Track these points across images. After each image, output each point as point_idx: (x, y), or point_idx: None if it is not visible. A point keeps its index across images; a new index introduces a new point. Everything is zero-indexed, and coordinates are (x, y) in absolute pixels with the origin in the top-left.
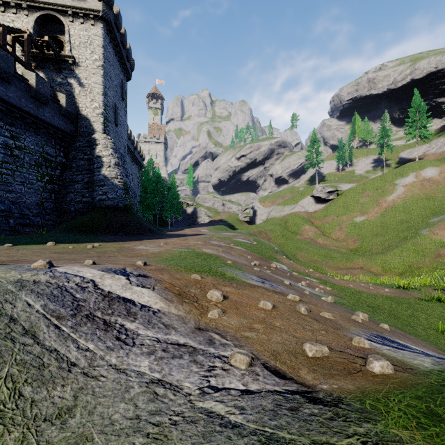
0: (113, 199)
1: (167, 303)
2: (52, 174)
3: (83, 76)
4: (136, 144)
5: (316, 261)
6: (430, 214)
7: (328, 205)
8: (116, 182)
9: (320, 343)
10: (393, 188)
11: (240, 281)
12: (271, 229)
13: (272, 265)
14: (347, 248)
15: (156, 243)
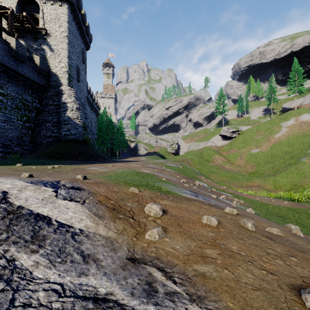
0: (75, 134)
1: (96, 220)
2: (29, 115)
3: (53, 43)
4: (94, 97)
5: (225, 181)
6: (307, 147)
7: (232, 141)
8: (77, 122)
9: None
10: (279, 129)
11: (176, 195)
12: (191, 158)
13: (195, 183)
14: (246, 172)
15: (105, 165)
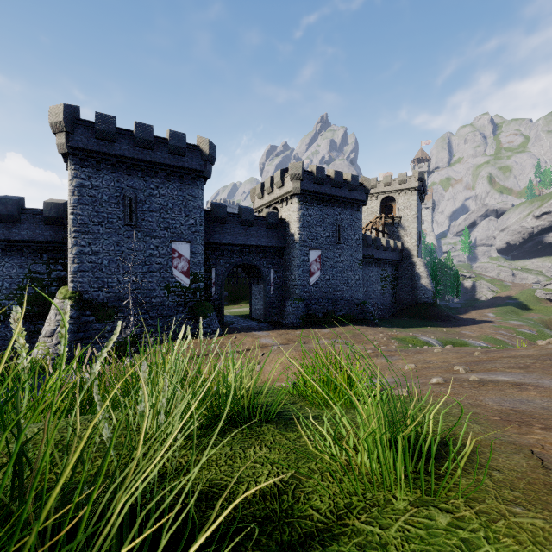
0: (428, 298)
1: None
2: (394, 284)
3: (406, 225)
4: None
5: None
6: None
7: None
8: (429, 287)
9: None
10: None
11: None
12: None
13: None
14: None
15: (467, 329)
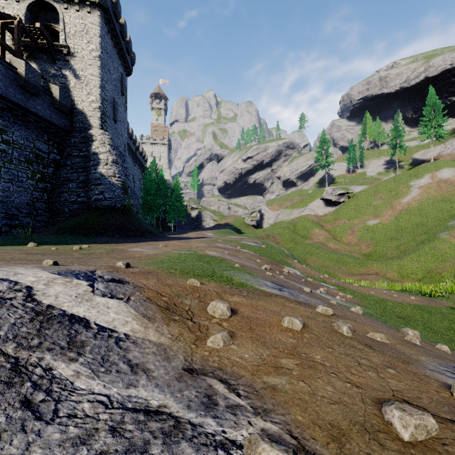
0: (110, 199)
1: (145, 323)
2: (44, 171)
3: (79, 67)
4: (138, 144)
5: (328, 267)
6: (447, 217)
7: (339, 208)
8: (114, 181)
9: (402, 399)
10: (407, 190)
11: (252, 289)
12: (279, 232)
13: (284, 269)
14: (360, 253)
15: (154, 245)
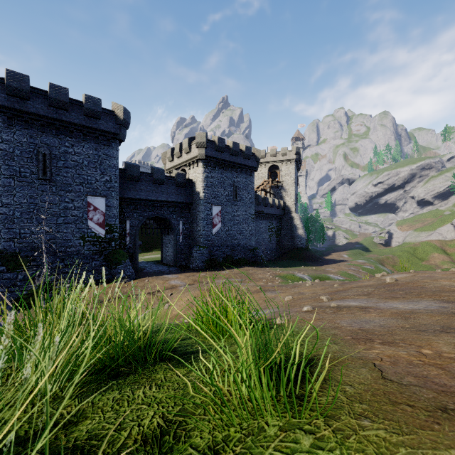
0: (303, 244)
1: None
2: (278, 233)
3: (287, 188)
4: None
5: None
6: None
7: None
8: (303, 236)
9: None
10: None
11: None
12: (399, 255)
13: None
14: None
15: (330, 267)
